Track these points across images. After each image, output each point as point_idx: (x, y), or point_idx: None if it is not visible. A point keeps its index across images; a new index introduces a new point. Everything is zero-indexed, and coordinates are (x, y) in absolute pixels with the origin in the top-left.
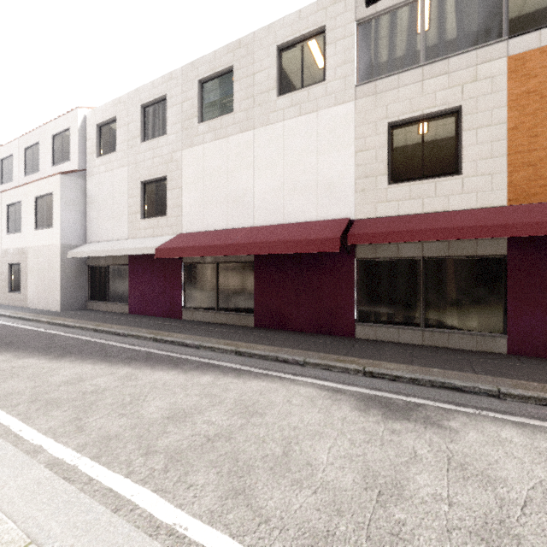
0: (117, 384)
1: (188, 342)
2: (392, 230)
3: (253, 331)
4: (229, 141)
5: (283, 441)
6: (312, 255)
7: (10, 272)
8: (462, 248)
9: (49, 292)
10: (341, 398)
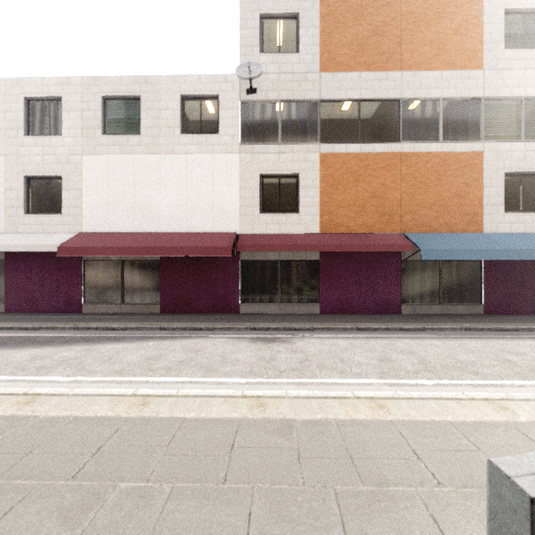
0: (83, 354)
1: (114, 326)
2: (263, 244)
3: (162, 315)
4: (136, 158)
5: (220, 356)
6: (209, 257)
7: None
8: (300, 255)
9: None
10: (241, 340)
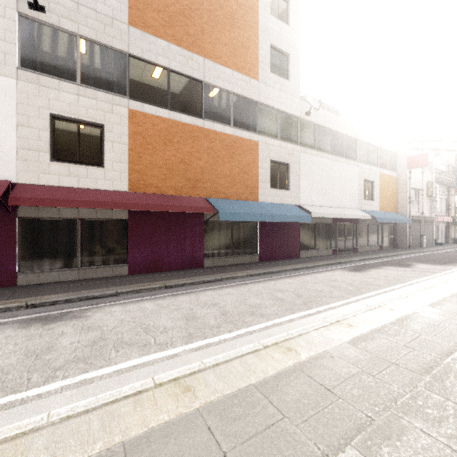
0: None
1: None
2: (54, 197)
3: None
4: None
5: None
6: None
7: None
8: (105, 214)
9: None
10: (4, 327)
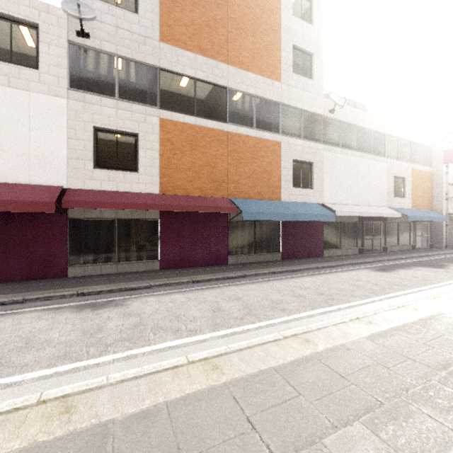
0: None
1: None
2: (97, 200)
3: None
4: None
5: (23, 340)
6: (24, 213)
7: None
8: (139, 214)
9: None
10: (62, 311)
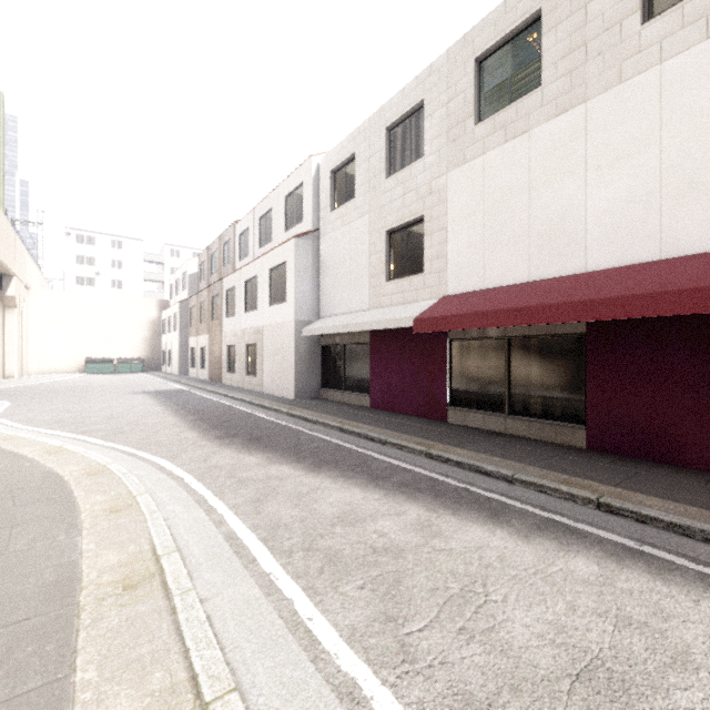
0: (415, 539)
1: (488, 468)
2: None
3: (592, 457)
4: (532, 136)
5: None
6: None
7: (247, 353)
8: None
9: (283, 377)
10: None
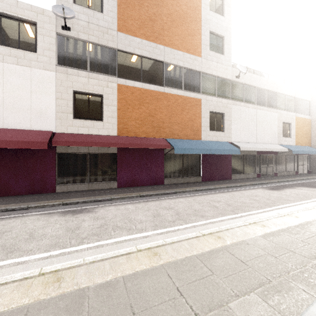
0: None
1: None
2: (75, 140)
3: None
4: None
5: (28, 234)
6: (27, 149)
7: None
8: (103, 150)
9: None
10: (53, 215)
